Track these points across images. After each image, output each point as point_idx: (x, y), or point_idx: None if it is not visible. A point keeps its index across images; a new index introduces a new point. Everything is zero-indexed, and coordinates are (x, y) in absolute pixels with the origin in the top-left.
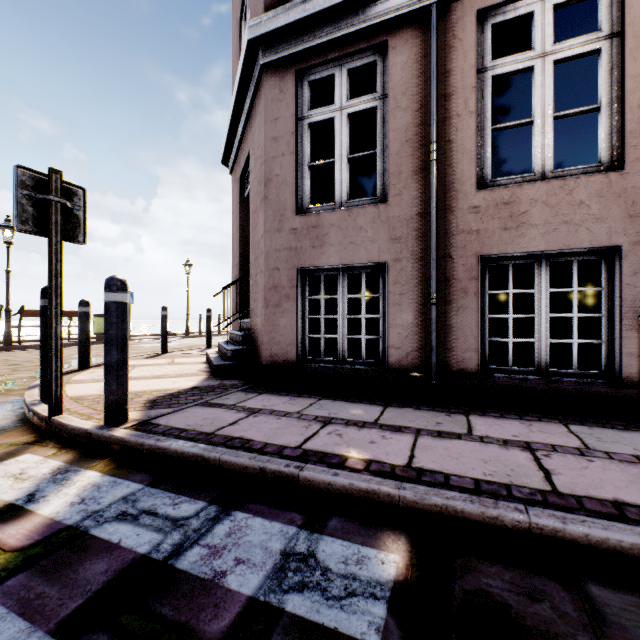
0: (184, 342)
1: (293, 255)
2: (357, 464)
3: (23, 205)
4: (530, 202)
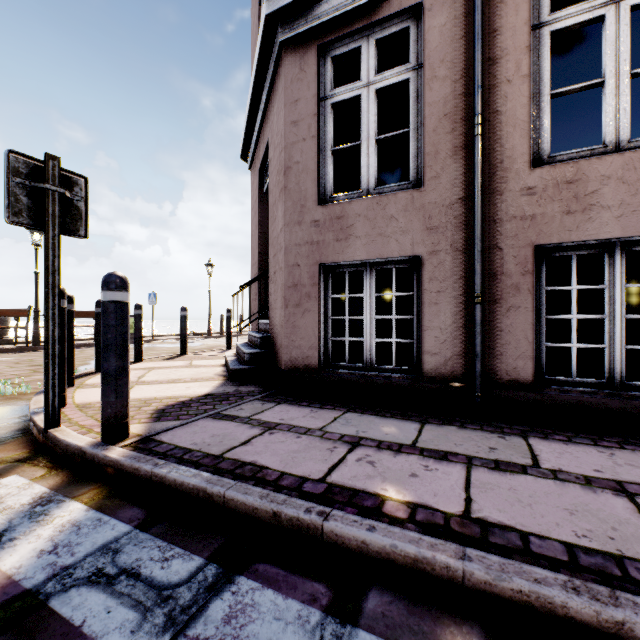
0: (205, 342)
1: (315, 250)
2: (398, 510)
3: (16, 194)
4: (601, 179)
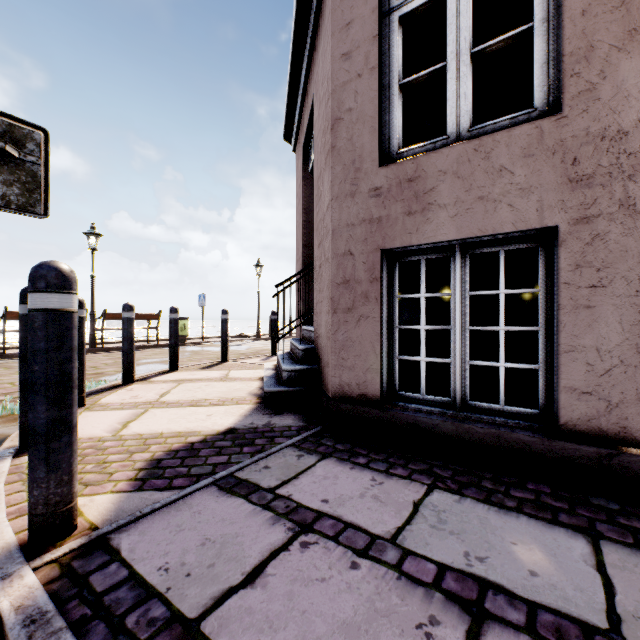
0: (253, 346)
1: (374, 230)
2: None
3: None
4: None
